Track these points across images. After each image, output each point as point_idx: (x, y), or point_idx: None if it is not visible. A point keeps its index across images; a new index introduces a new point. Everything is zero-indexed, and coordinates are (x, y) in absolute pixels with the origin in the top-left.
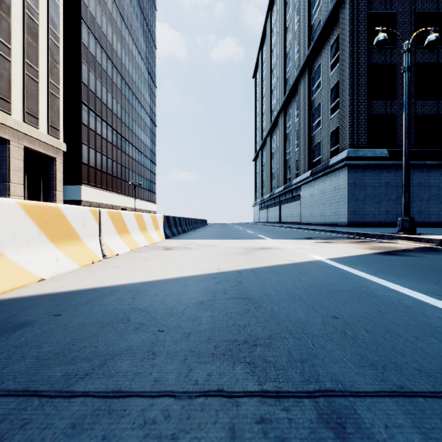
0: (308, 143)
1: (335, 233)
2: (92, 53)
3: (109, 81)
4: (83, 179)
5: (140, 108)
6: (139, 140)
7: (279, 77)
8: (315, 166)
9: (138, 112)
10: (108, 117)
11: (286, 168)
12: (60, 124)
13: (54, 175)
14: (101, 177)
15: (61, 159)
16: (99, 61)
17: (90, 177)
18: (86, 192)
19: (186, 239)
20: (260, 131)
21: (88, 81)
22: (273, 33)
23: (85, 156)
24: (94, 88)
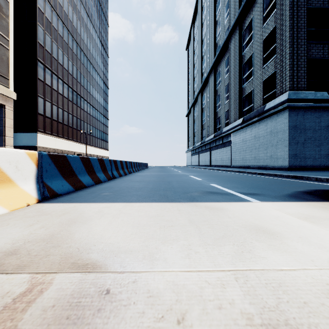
0: (239, 93)
1: (303, 179)
2: (48, 18)
3: (65, 45)
4: (38, 127)
5: (94, 72)
6: (93, 98)
7: (209, 43)
8: (246, 114)
9: (92, 75)
10: (64, 76)
11: (216, 119)
12: (10, 74)
13: (3, 121)
14: (57, 126)
15: (11, 106)
16: (55, 27)
17: (46, 126)
18: (42, 139)
19: (79, 205)
20: (191, 92)
21: (44, 42)
22: (204, 8)
23: (41, 107)
24: (51, 49)
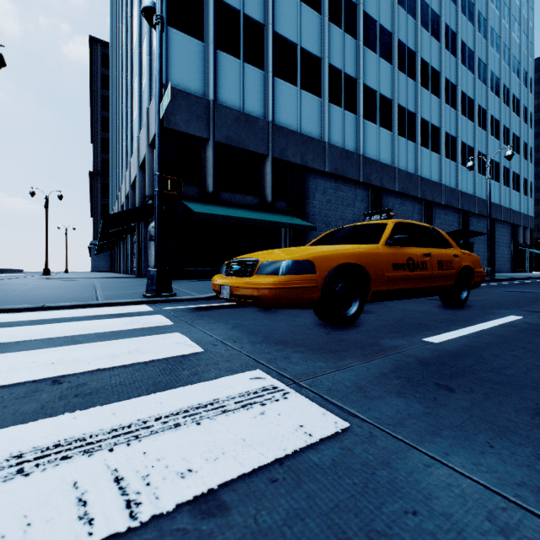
0: None
1: None
2: None
3: None
4: None
5: None
6: None
7: None
8: None
9: None
10: None
11: None
12: None
13: None
14: None
15: None
16: None
17: None
18: None
19: None
20: None
21: None
22: None
23: None
24: None
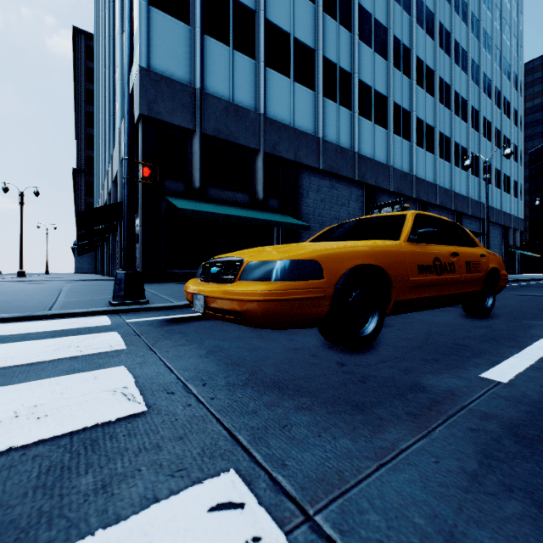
0: None
1: None
2: None
3: None
4: None
5: None
6: None
7: None
8: None
9: None
10: None
11: None
12: None
13: None
14: None
15: None
16: None
17: None
18: None
19: None
20: None
21: None
22: None
23: None
24: None
